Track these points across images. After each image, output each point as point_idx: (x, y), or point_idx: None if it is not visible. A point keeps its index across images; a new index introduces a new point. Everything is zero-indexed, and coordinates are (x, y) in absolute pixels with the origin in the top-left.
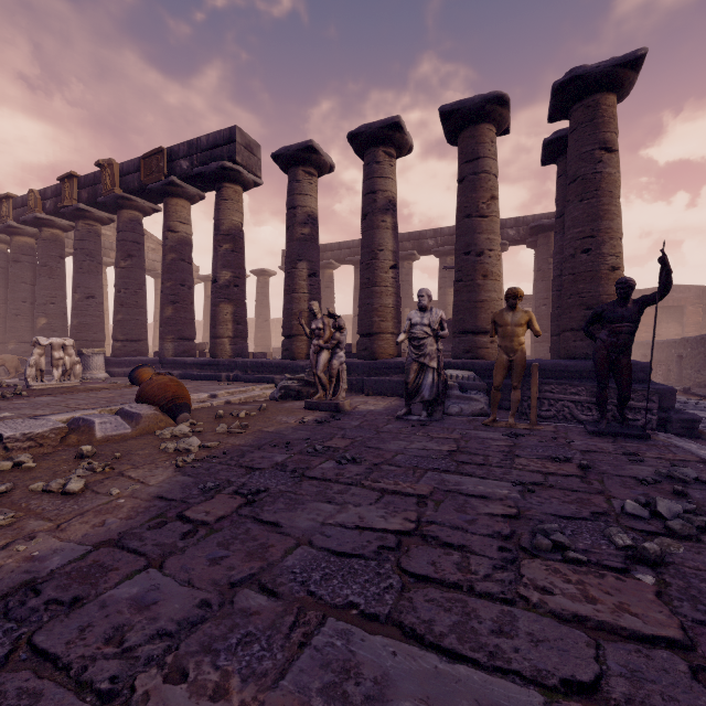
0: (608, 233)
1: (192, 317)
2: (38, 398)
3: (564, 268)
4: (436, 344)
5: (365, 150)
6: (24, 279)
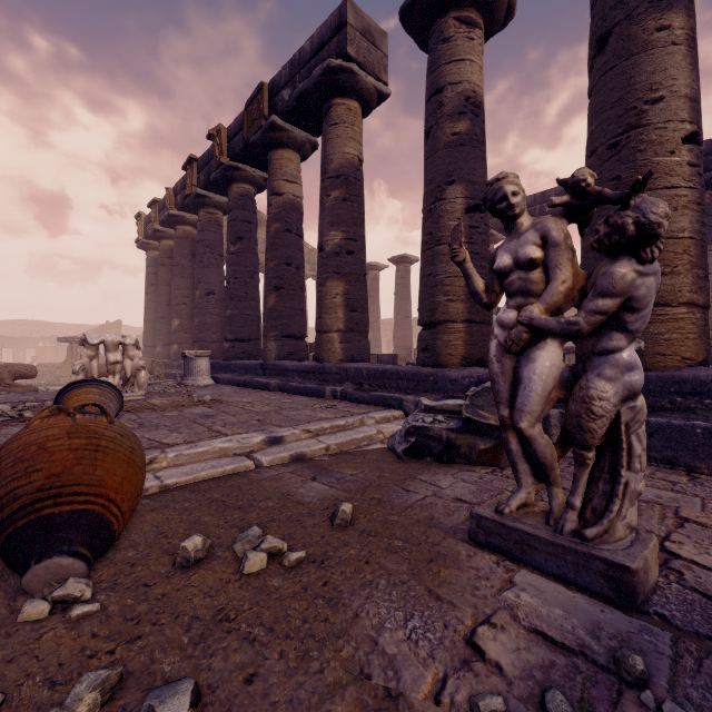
0: None
1: (301, 306)
2: (20, 427)
3: None
4: None
5: None
6: (169, 282)
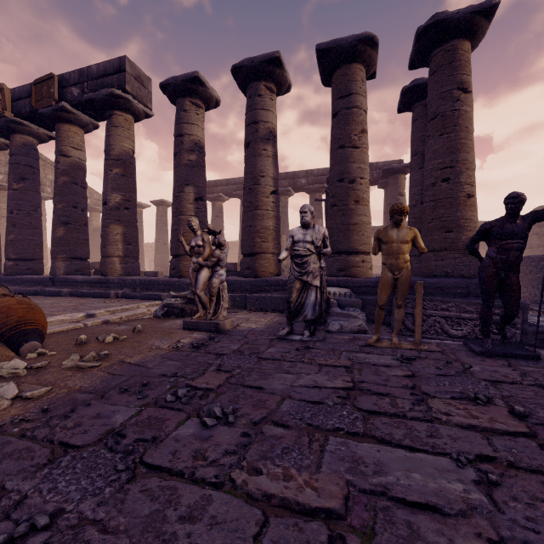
0: (465, 164)
1: (85, 237)
2: None
3: (425, 196)
4: (319, 262)
5: (248, 84)
6: None
